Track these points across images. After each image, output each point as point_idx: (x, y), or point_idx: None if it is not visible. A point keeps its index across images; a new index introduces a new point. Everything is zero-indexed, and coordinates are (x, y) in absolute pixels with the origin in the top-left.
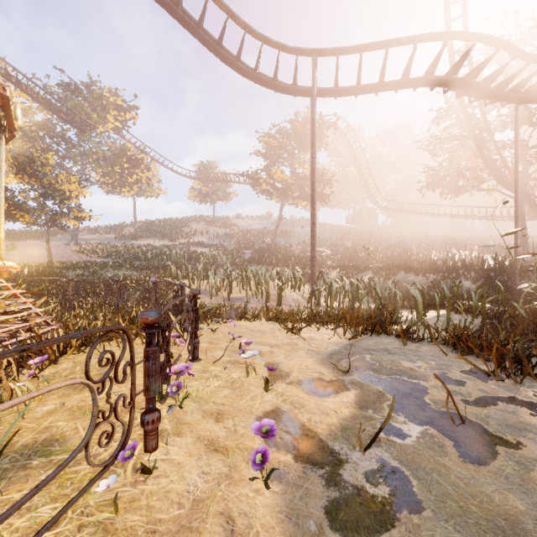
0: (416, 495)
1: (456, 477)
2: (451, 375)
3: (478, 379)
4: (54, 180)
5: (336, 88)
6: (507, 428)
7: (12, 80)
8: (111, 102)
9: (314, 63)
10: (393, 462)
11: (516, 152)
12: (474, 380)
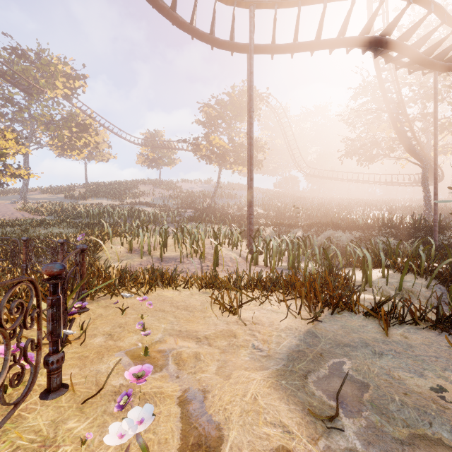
0: None
1: None
2: None
3: None
4: None
5: (274, 44)
6: None
7: None
8: (59, 69)
9: (251, 14)
10: None
11: (435, 118)
12: None
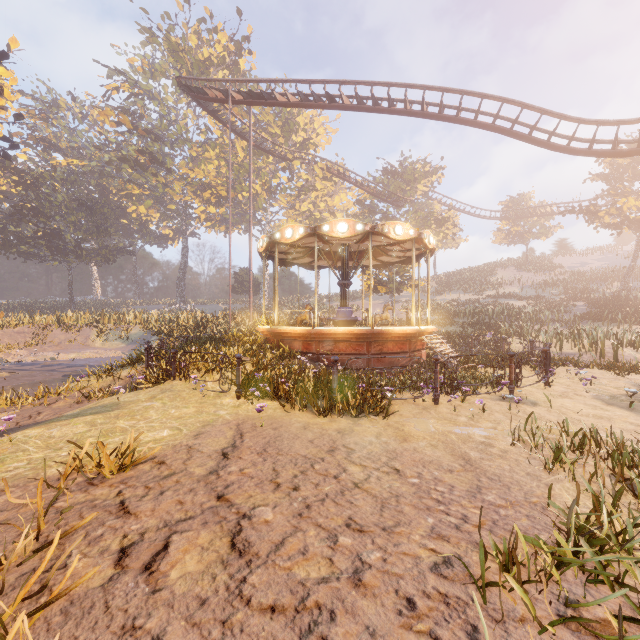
0: None
1: None
2: None
3: None
4: None
5: None
6: None
7: (358, 186)
8: (421, 173)
9: None
10: None
11: None
12: None
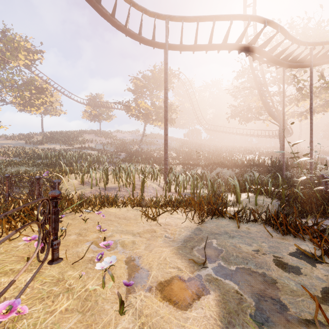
0: None
1: None
2: (285, 259)
3: (308, 263)
4: None
5: (181, 45)
6: None
7: None
8: (21, 45)
9: (167, 25)
10: None
11: (283, 97)
12: (305, 264)
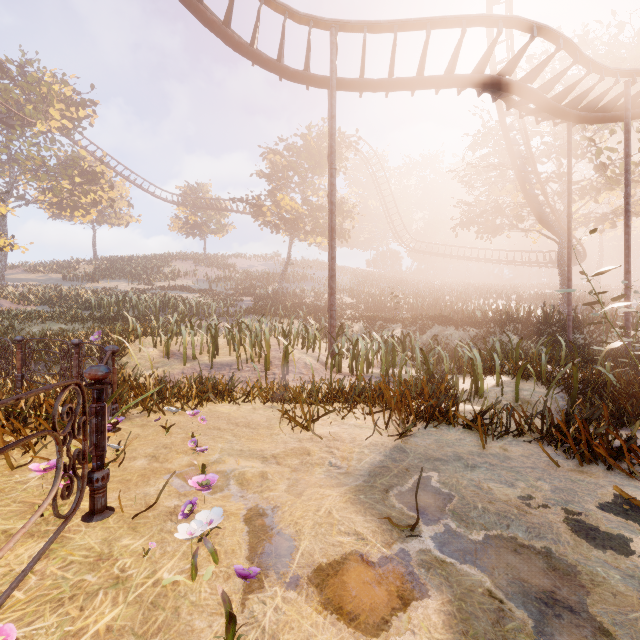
0: None
1: None
2: (593, 519)
3: None
4: None
5: (363, 79)
6: None
7: None
8: (55, 91)
9: (333, 39)
10: None
11: (569, 182)
12: (639, 531)
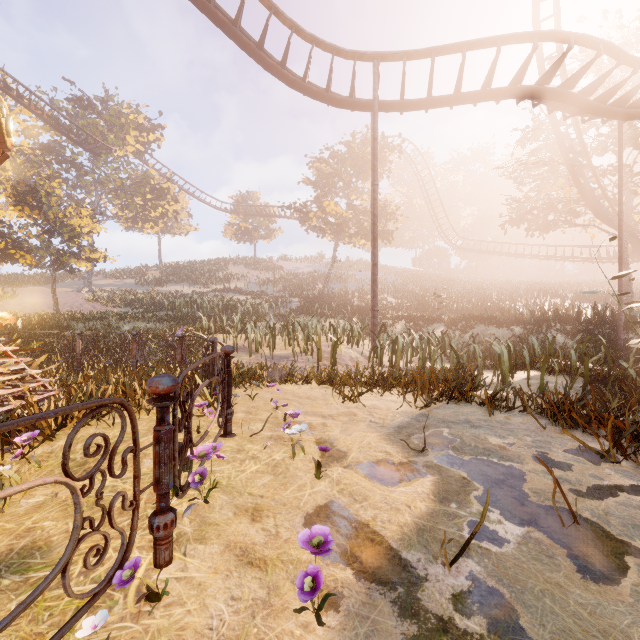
0: (524, 631)
1: (576, 604)
2: (553, 455)
3: (588, 461)
4: (61, 214)
5: (403, 101)
6: (635, 529)
7: (11, 94)
8: (131, 121)
9: (375, 70)
10: (488, 580)
11: (620, 179)
12: (583, 462)
